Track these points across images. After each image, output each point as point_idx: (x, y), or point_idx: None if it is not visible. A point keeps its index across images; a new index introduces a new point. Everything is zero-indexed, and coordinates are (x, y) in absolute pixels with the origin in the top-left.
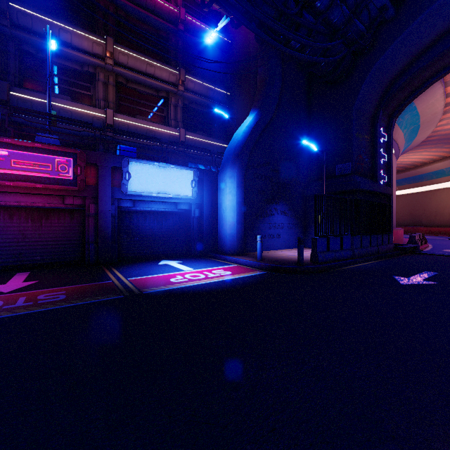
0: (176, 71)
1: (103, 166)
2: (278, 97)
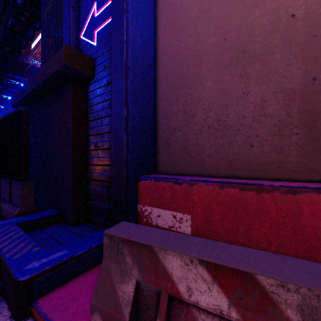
0: None
1: None
2: None
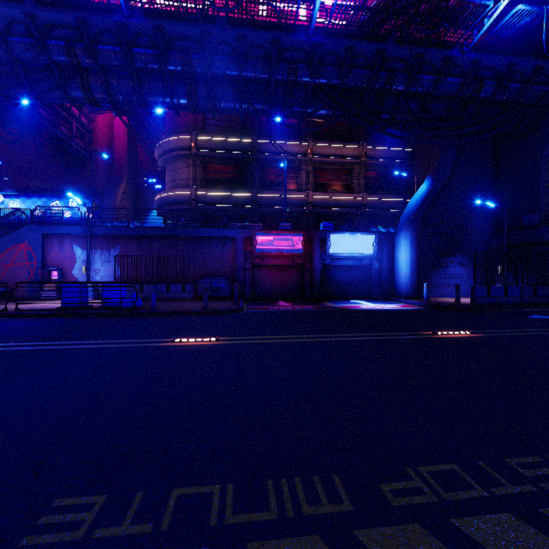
0: (359, 146)
1: (315, 239)
2: (453, 162)
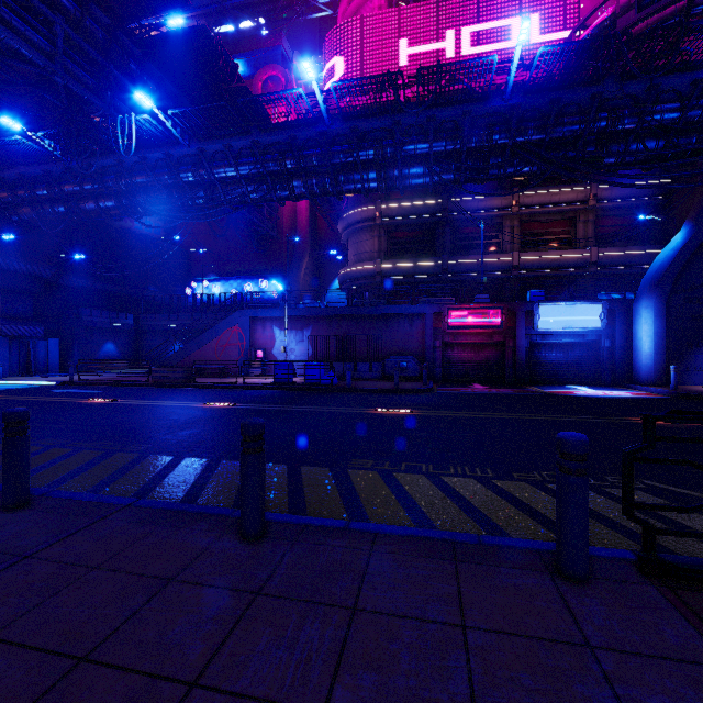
0: (585, 187)
1: (519, 312)
2: None
